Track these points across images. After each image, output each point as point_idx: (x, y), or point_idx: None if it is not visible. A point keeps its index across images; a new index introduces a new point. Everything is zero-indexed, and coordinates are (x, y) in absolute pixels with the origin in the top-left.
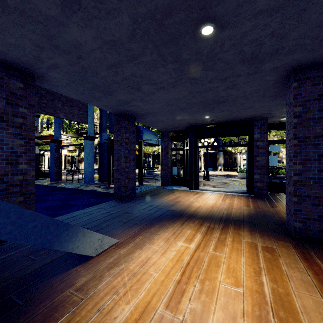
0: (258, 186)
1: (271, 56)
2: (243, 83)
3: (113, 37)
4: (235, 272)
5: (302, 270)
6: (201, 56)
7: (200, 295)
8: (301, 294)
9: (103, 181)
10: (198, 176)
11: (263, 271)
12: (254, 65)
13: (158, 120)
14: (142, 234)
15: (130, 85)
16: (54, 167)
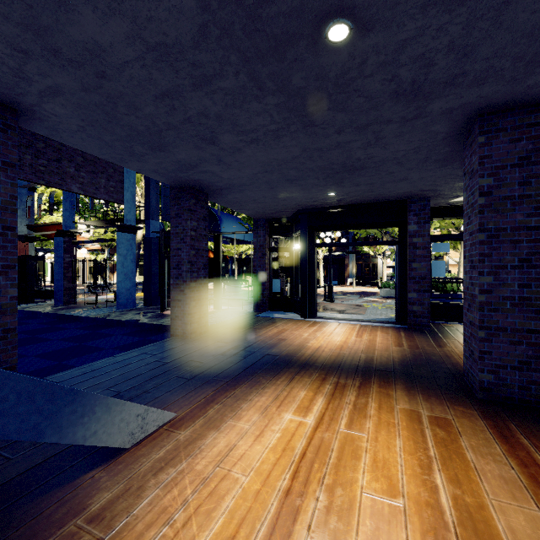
0: (414, 311)
1: (445, 89)
2: (394, 135)
3: (164, 37)
4: (387, 467)
5: (499, 458)
6: (325, 83)
7: (328, 517)
8: (504, 506)
9: (152, 304)
10: (315, 295)
11: (435, 463)
12: (414, 104)
13: (247, 199)
14: (220, 400)
15: (198, 132)
16: (63, 280)
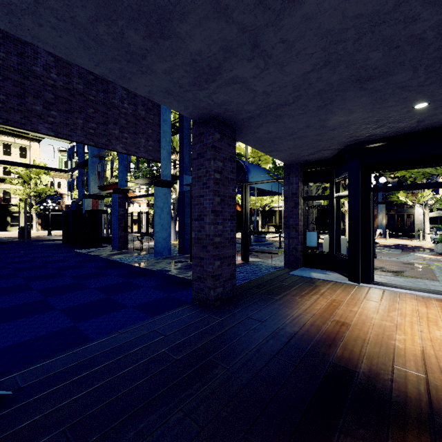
0: None
1: None
2: None
3: None
4: None
5: None
6: None
7: None
8: None
9: (185, 253)
10: (371, 254)
11: None
12: None
13: (283, 134)
14: None
15: None
16: (118, 229)
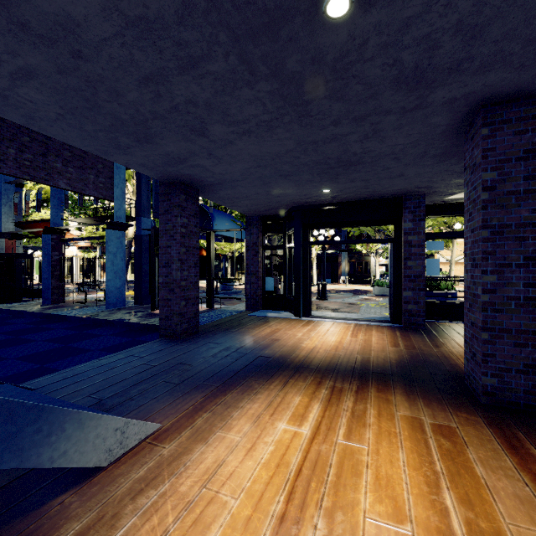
0: (409, 310)
1: (449, 76)
2: (393, 127)
3: (145, 9)
4: (391, 486)
5: (511, 473)
6: (321, 68)
7: None
8: (523, 532)
9: (143, 303)
10: (309, 294)
11: (443, 480)
12: (415, 93)
13: (240, 196)
14: (209, 408)
15: (186, 123)
16: (51, 278)
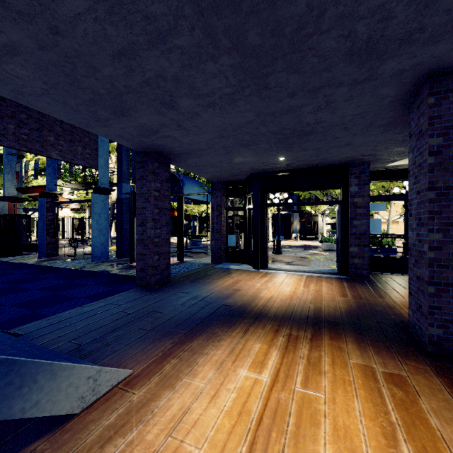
0: (355, 263)
1: (399, 47)
2: (344, 99)
3: None
4: (349, 437)
5: None
6: (280, 41)
7: None
8: None
9: (123, 256)
10: (266, 249)
11: (399, 431)
12: (367, 65)
13: (206, 164)
14: (177, 354)
15: (157, 96)
16: (46, 235)
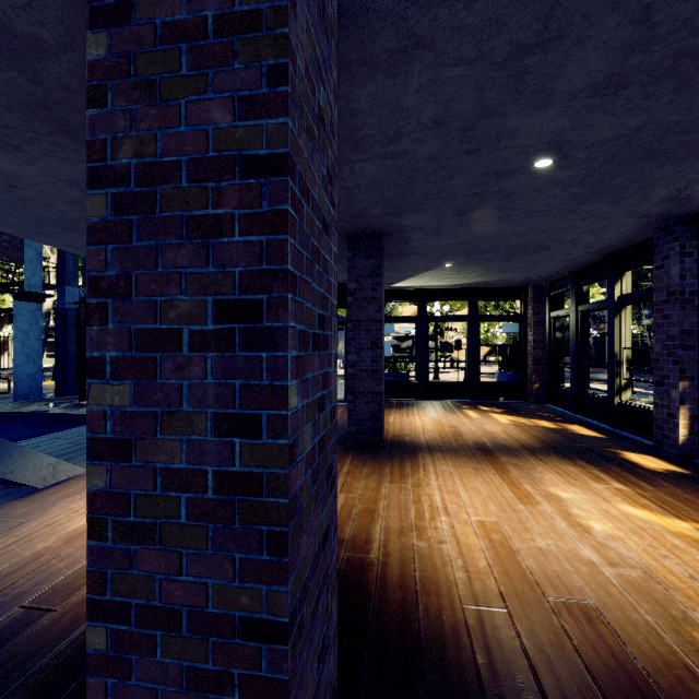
0: None
1: None
2: None
3: (73, 177)
4: None
5: None
6: None
7: None
8: None
9: (68, 394)
10: None
11: None
12: None
13: None
14: None
15: None
16: None
